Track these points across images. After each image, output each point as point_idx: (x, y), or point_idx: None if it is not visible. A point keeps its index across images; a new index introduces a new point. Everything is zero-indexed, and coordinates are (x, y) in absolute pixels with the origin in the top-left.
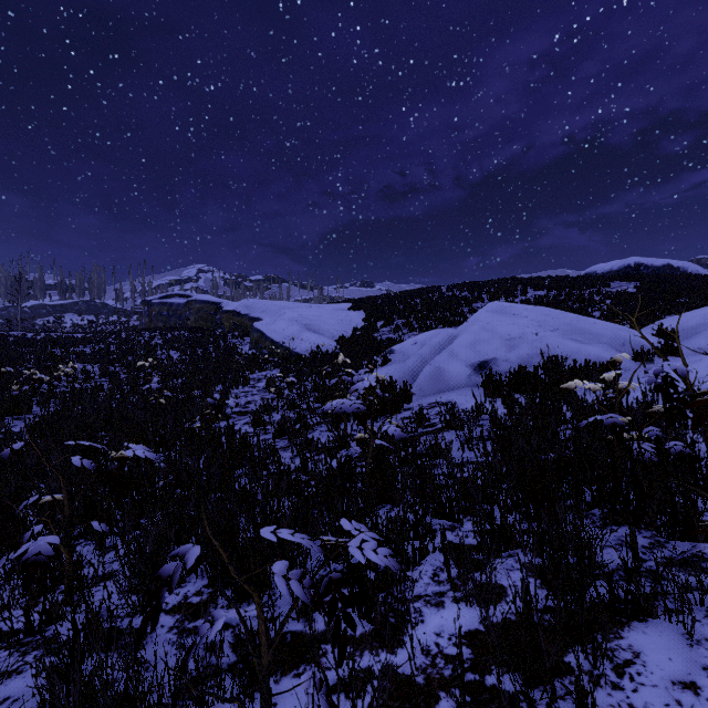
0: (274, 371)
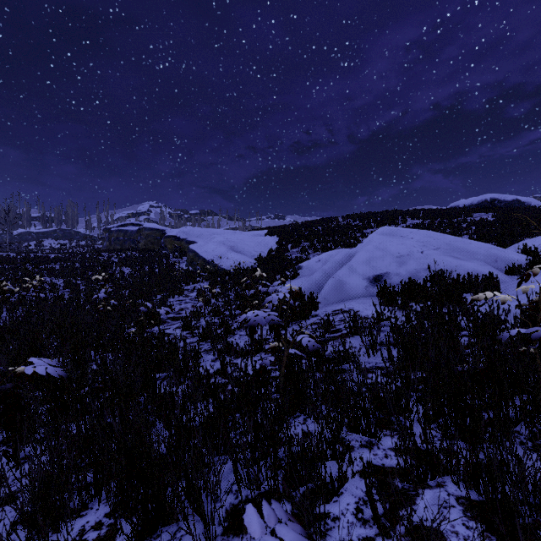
0: (205, 283)
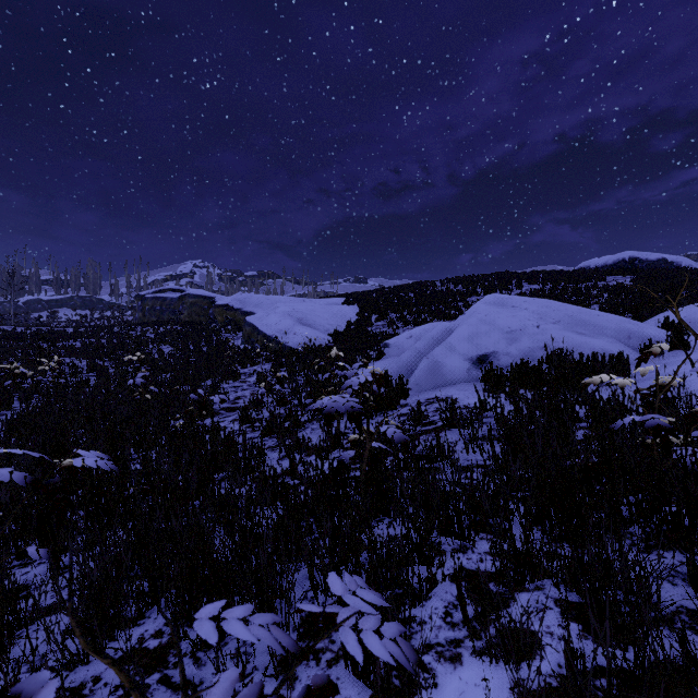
0: (266, 365)
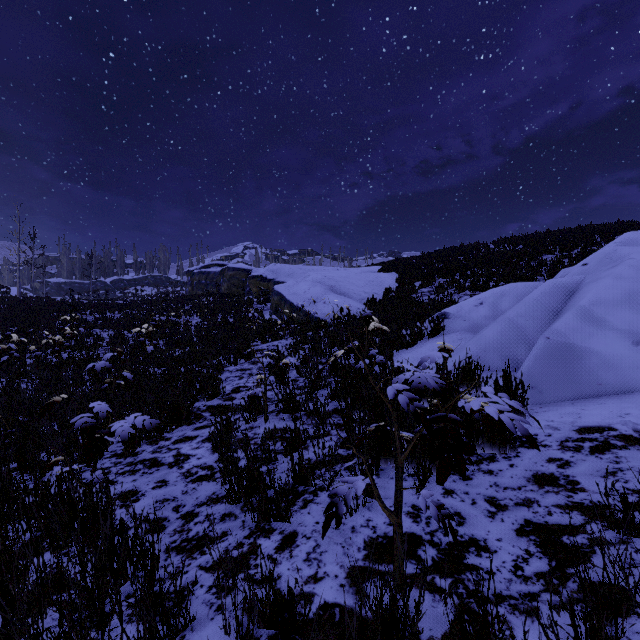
0: (289, 340)
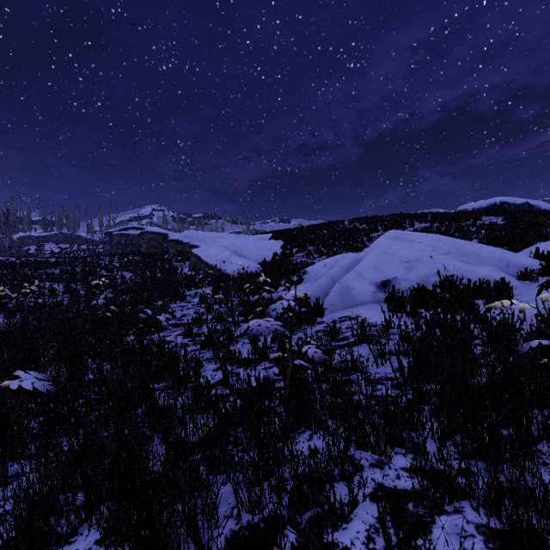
0: (208, 288)
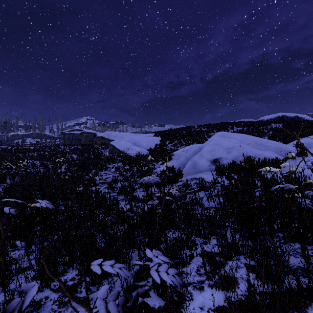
0: (119, 163)
